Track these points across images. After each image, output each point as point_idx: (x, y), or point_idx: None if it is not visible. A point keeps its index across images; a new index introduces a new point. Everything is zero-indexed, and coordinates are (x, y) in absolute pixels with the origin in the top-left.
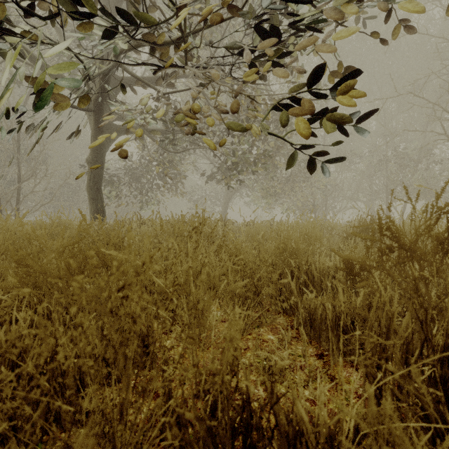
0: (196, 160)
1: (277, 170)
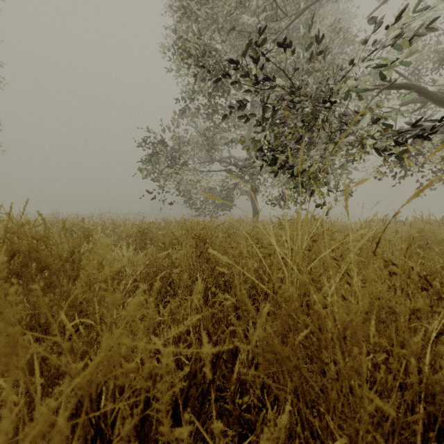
0: None
1: None
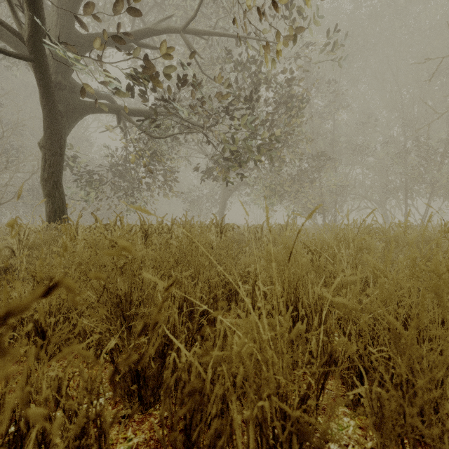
0: (190, 154)
1: (283, 164)
